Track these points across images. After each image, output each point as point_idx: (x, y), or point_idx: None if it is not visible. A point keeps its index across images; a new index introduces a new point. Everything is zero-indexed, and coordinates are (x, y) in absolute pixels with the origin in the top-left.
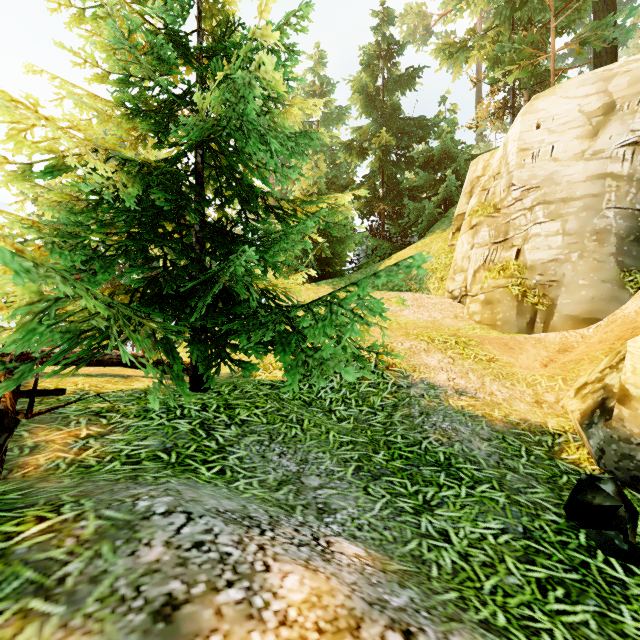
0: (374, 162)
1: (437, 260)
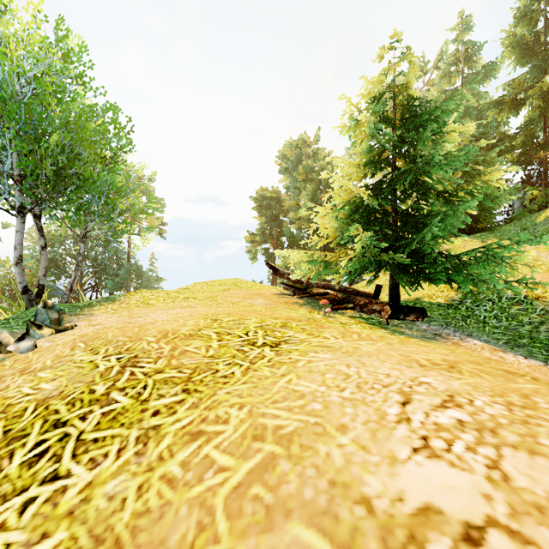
0: (531, 112)
1: None
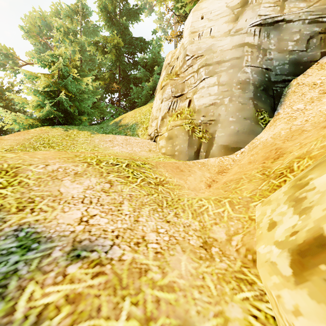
0: (111, 56)
1: (144, 116)
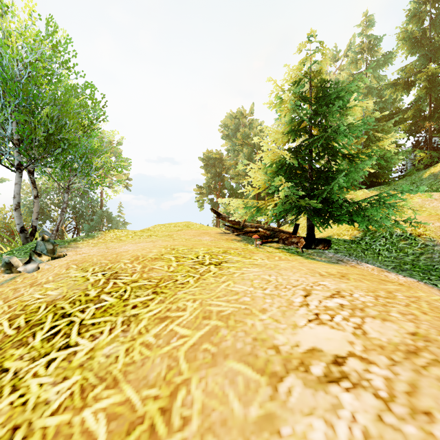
0: (419, 91)
1: None
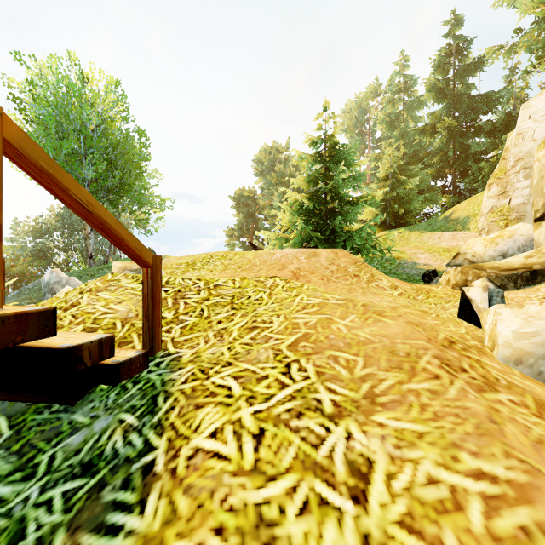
0: (441, 140)
1: (478, 208)
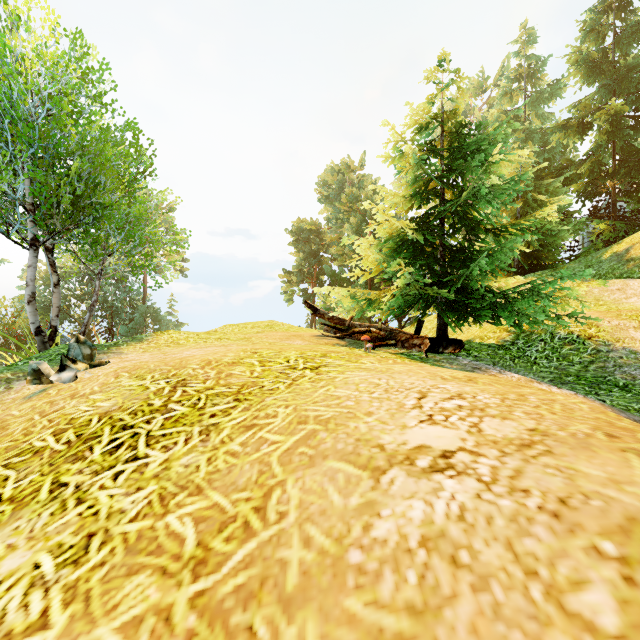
0: (598, 137)
1: None
